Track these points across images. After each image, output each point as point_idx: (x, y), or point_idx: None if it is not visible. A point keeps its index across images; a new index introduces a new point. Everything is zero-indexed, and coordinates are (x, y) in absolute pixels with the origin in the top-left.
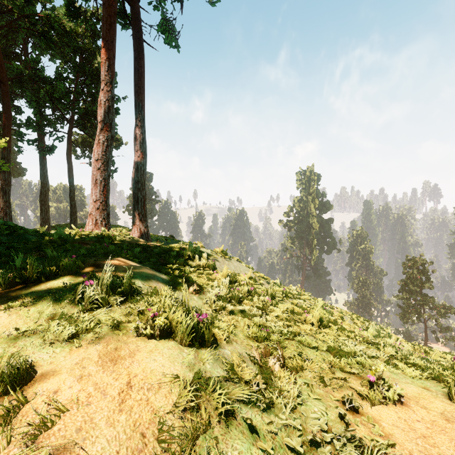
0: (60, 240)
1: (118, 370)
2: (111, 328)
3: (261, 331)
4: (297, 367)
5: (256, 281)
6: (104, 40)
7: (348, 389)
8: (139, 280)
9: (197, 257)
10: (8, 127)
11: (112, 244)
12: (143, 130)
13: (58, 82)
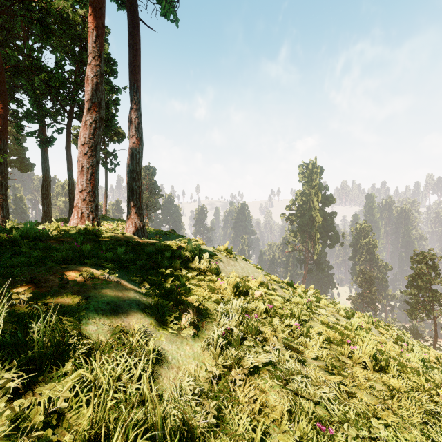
0: (28, 237)
1: None
2: None
3: (319, 437)
4: None
5: (268, 286)
6: (91, 7)
7: None
8: (91, 314)
9: (197, 257)
10: (4, 118)
11: (95, 242)
12: (139, 114)
13: (56, 71)
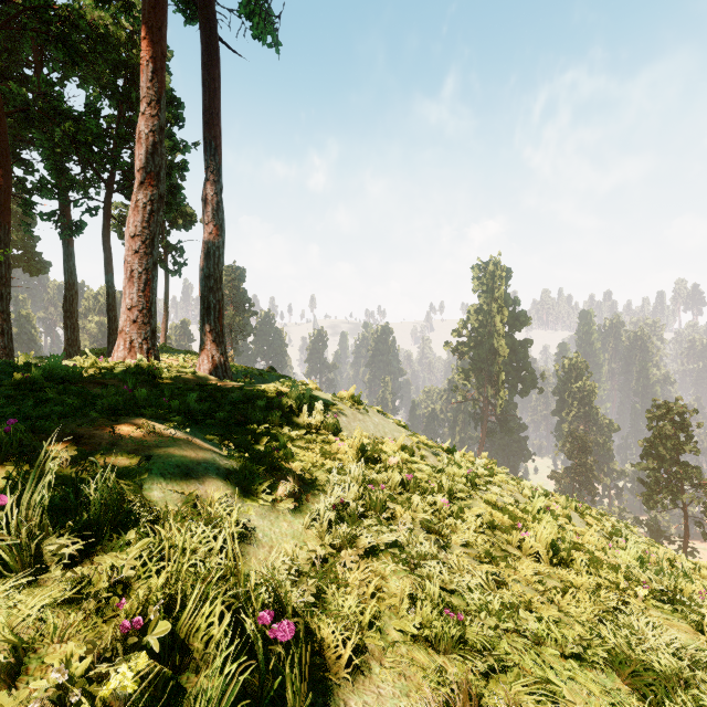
0: (53, 378)
1: None
2: None
3: (443, 622)
4: None
5: (414, 452)
6: (145, 27)
7: None
8: (156, 478)
9: (306, 408)
10: (5, 191)
11: (153, 386)
12: (219, 188)
13: (87, 118)
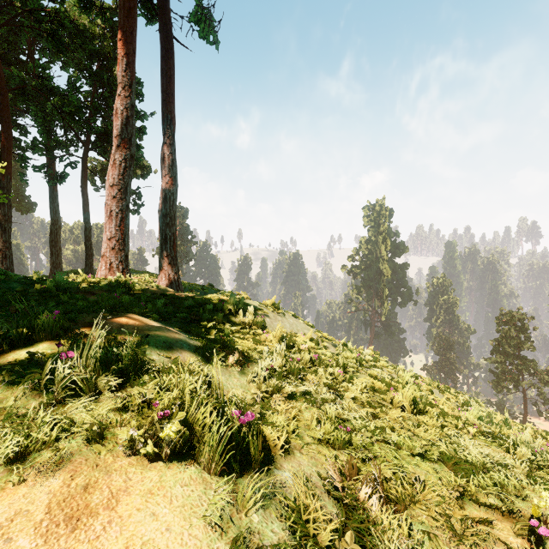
0: (59, 289)
1: (74, 548)
2: (90, 437)
3: (338, 431)
4: (403, 500)
5: (318, 343)
6: (121, 31)
7: (495, 543)
8: (153, 348)
9: (241, 311)
10: (8, 149)
11: (129, 295)
12: (173, 149)
13: (70, 94)
